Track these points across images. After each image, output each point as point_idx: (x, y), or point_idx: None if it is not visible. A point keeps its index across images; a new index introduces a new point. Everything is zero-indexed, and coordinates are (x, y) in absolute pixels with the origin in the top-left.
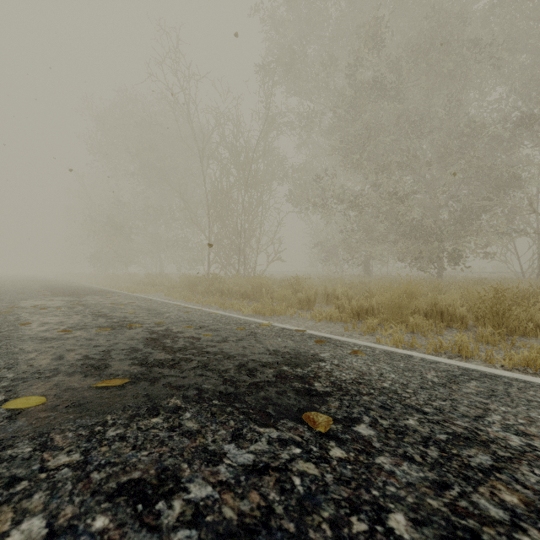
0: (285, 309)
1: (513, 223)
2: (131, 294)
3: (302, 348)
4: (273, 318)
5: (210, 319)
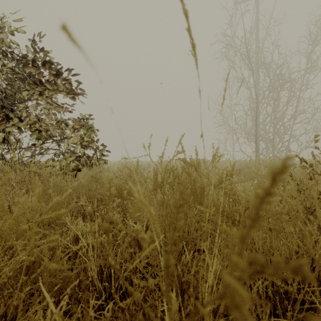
0: None
1: None
2: None
3: None
4: None
5: None
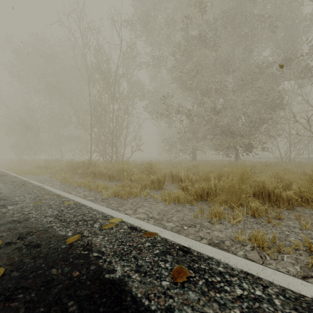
0: (140, 190)
1: (277, 129)
2: (16, 177)
3: (152, 310)
4: (129, 200)
5: (53, 213)
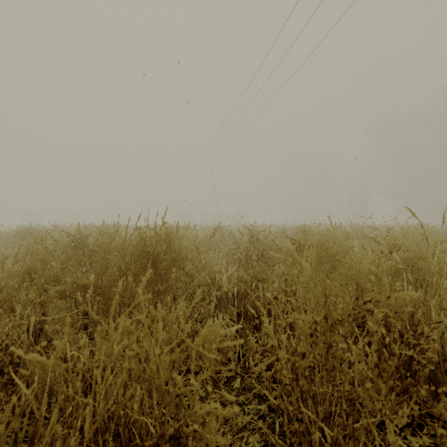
0: None
1: None
2: None
3: None
4: None
5: None
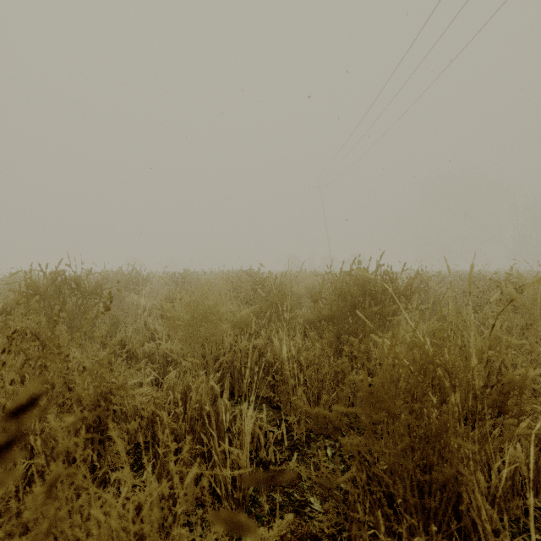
0: None
1: None
2: None
3: None
4: None
5: None
